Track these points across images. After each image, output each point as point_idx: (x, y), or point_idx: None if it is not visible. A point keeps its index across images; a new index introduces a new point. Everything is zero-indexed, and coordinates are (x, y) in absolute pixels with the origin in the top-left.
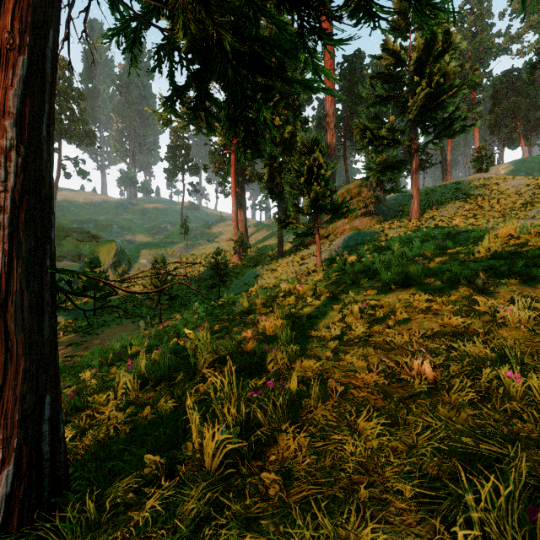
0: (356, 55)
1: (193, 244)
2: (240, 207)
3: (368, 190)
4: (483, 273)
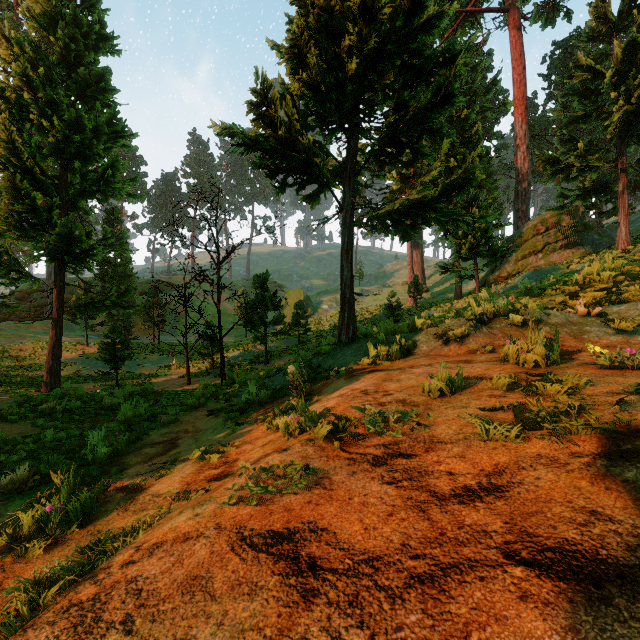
0: (573, 36)
1: (368, 289)
2: (416, 248)
3: (571, 217)
4: (514, 295)
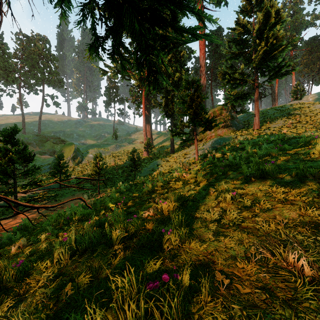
0: (218, 29)
1: (120, 145)
2: (147, 122)
3: (226, 111)
4: None
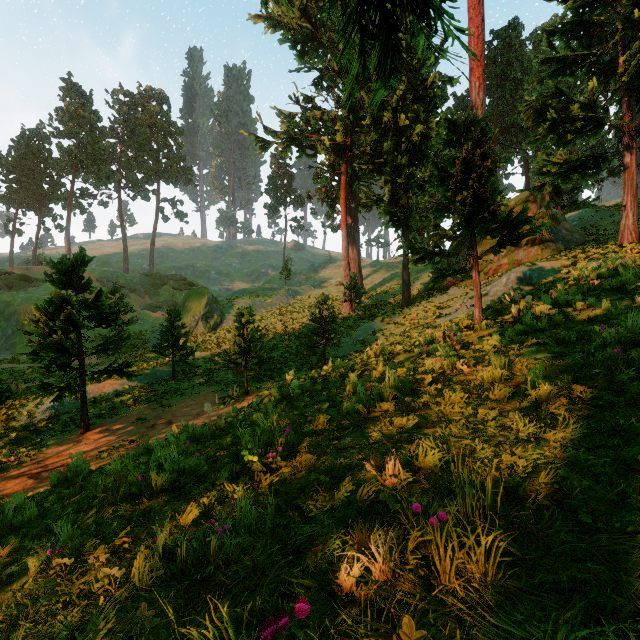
0: (511, 26)
1: (296, 290)
2: (352, 242)
3: (537, 206)
4: None
